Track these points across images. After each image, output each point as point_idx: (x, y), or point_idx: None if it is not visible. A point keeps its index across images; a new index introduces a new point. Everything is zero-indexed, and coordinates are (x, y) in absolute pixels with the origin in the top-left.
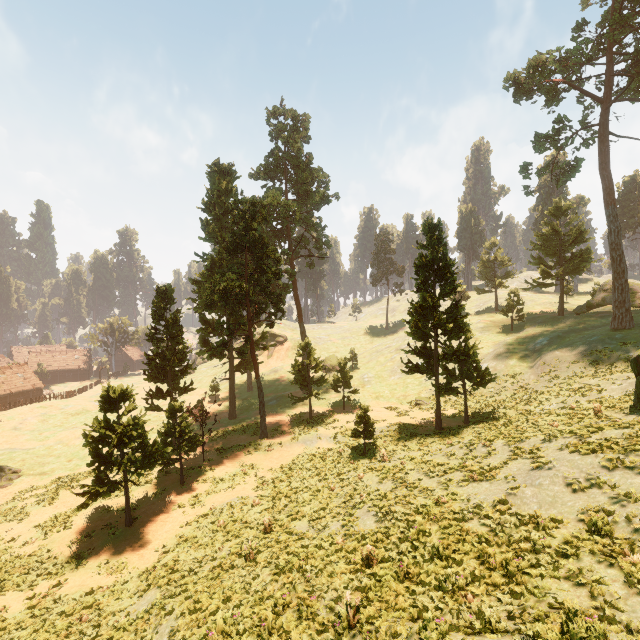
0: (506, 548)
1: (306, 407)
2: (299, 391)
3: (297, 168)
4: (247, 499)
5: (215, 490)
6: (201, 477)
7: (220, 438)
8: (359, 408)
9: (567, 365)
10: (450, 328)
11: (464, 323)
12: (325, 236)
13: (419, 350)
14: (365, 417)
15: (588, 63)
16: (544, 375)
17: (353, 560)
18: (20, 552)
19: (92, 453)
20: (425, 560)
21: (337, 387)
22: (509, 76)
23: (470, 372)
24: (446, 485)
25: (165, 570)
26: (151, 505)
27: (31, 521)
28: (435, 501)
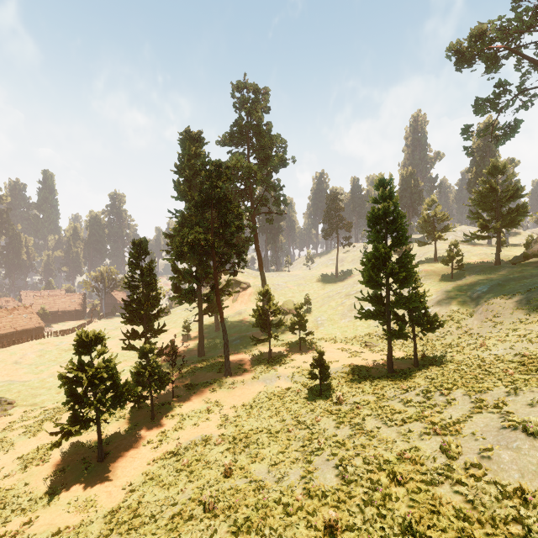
0: (492, 530)
1: (266, 347)
2: (260, 332)
3: (258, 135)
4: (210, 438)
5: (182, 426)
6: (170, 413)
7: (189, 375)
8: (314, 348)
9: (510, 311)
10: (402, 277)
11: (415, 272)
12: (283, 195)
13: (371, 297)
14: (321, 360)
15: (528, 30)
16: (488, 321)
17: (314, 525)
18: (0, 485)
19: (67, 393)
20: (395, 534)
21: (294, 329)
22: (452, 46)
23: (420, 318)
24: (406, 436)
25: (128, 513)
26: (123, 440)
27: (16, 452)
28: (398, 456)
